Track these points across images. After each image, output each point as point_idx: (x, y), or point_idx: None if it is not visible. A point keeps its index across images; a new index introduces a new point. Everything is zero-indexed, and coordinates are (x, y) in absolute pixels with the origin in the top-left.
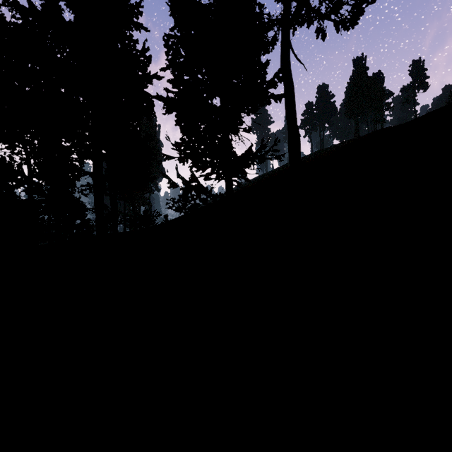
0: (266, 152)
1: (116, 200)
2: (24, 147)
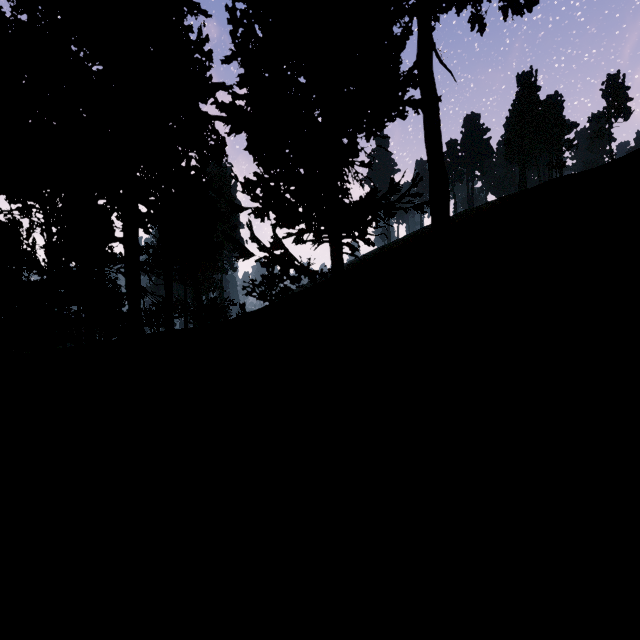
0: (399, 198)
1: (170, 284)
2: (42, 207)
